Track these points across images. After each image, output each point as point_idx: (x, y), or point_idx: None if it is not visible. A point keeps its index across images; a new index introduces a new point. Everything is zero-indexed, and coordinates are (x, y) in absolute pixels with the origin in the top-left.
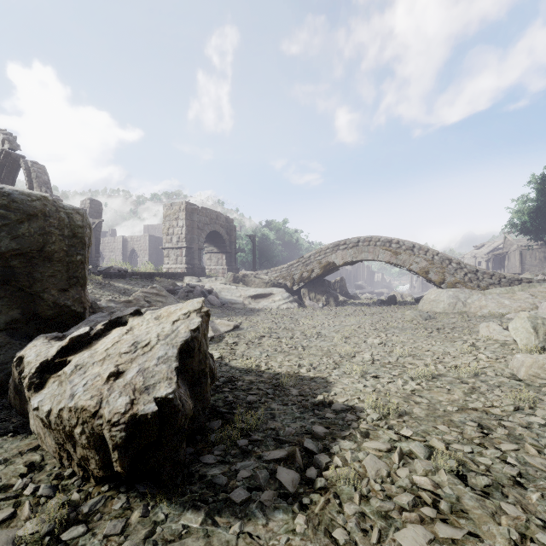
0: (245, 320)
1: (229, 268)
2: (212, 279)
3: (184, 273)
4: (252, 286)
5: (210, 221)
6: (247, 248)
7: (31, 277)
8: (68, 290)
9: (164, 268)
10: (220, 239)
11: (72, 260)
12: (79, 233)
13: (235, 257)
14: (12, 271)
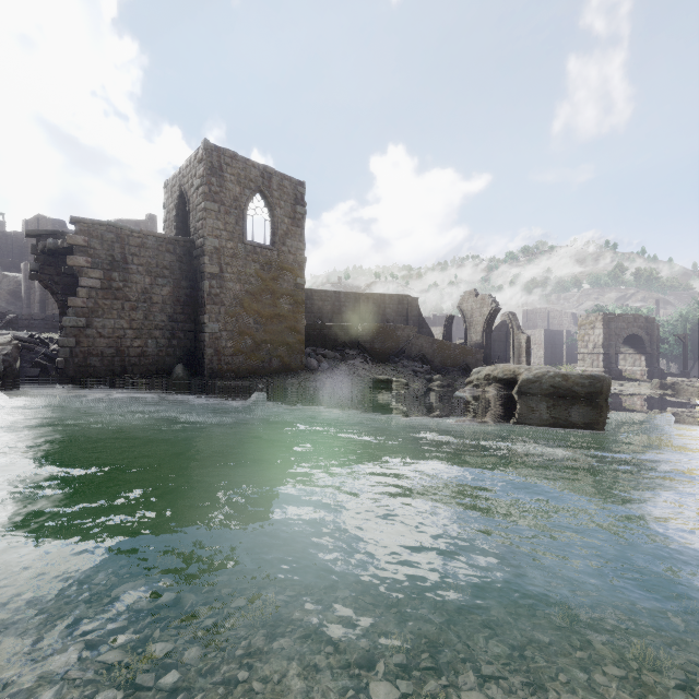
0: (678, 424)
1: (650, 369)
2: (634, 384)
3: None
4: (683, 394)
5: (626, 325)
6: (672, 339)
7: (596, 399)
8: (605, 403)
9: (579, 370)
10: (638, 340)
11: (607, 394)
12: (610, 385)
13: (657, 357)
14: (591, 397)
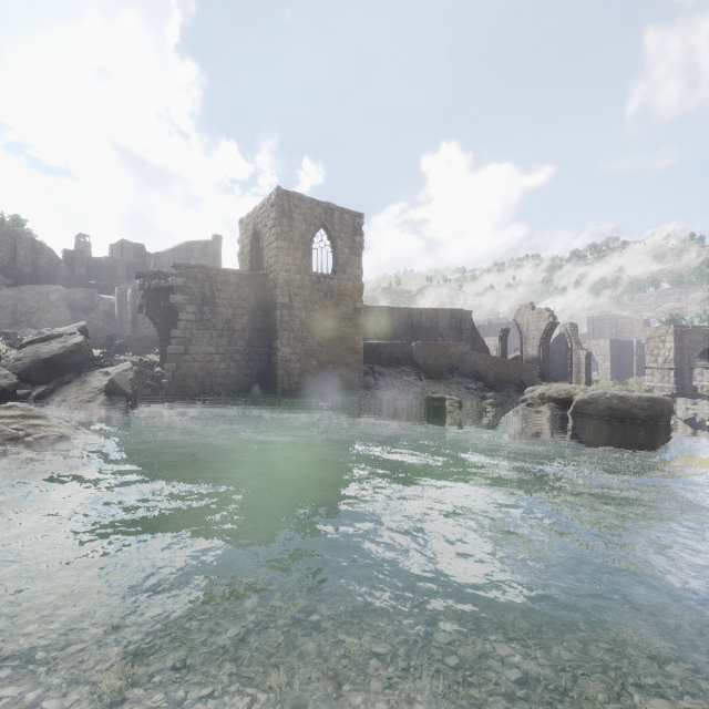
0: None
1: None
2: None
3: (675, 394)
4: None
5: (703, 338)
6: None
7: (656, 422)
8: (667, 426)
9: (647, 385)
10: None
11: (669, 417)
12: (672, 408)
13: None
14: (651, 420)
